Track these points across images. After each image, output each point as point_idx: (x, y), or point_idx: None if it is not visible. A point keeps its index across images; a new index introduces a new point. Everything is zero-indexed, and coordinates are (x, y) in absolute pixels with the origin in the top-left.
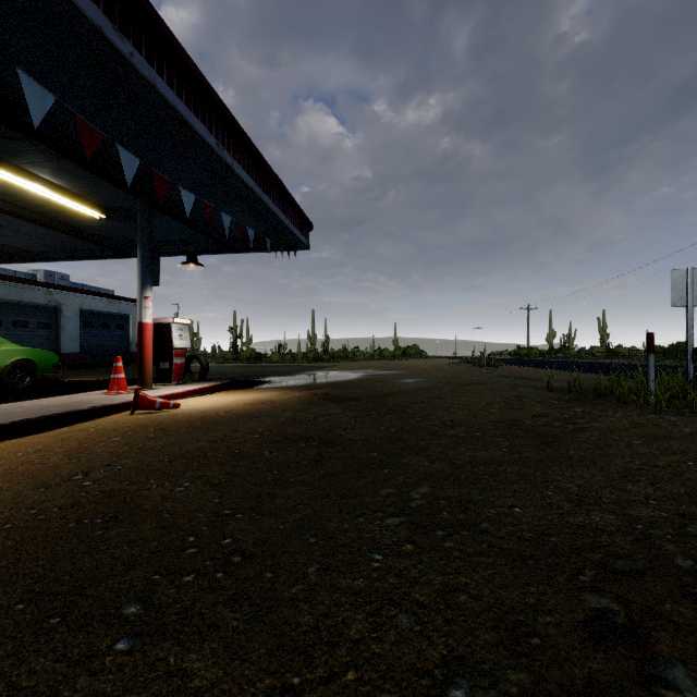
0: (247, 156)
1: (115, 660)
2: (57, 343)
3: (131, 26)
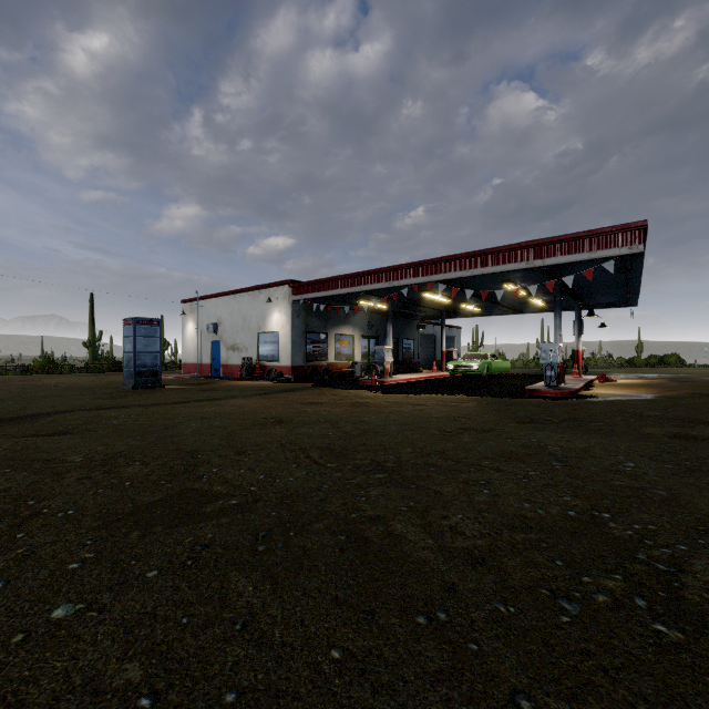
0: None
1: None
2: (434, 355)
3: None
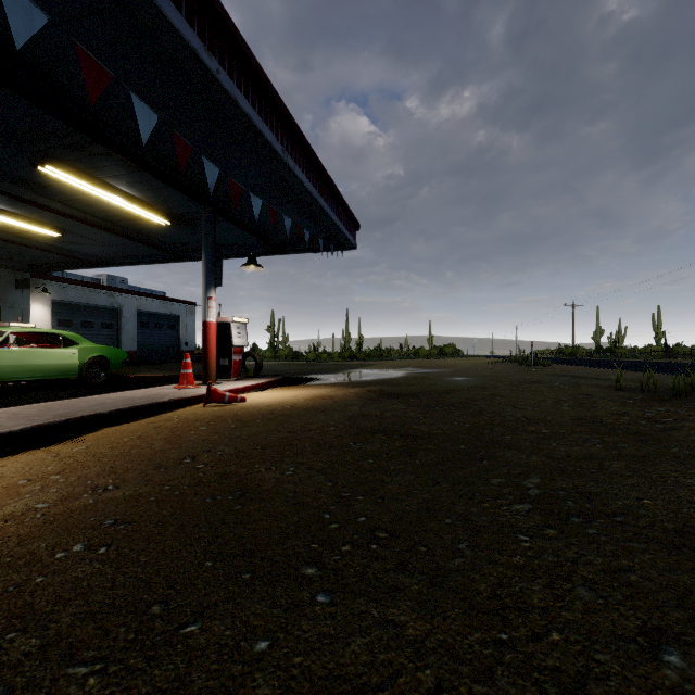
0: (306, 160)
1: (324, 609)
2: (118, 342)
3: (217, 45)
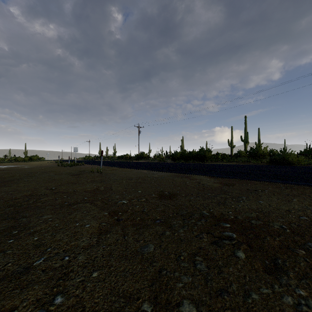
0: None
1: None
2: None
3: None
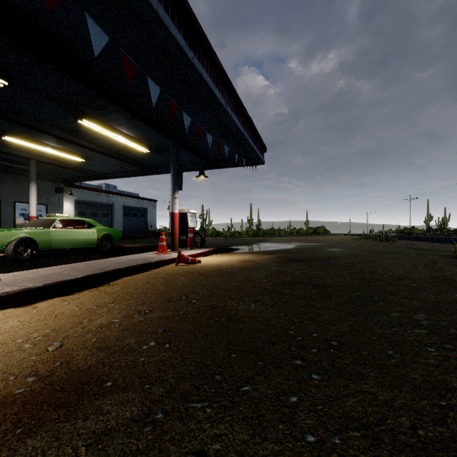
0: (237, 108)
1: (320, 383)
2: (111, 225)
3: (192, 42)
